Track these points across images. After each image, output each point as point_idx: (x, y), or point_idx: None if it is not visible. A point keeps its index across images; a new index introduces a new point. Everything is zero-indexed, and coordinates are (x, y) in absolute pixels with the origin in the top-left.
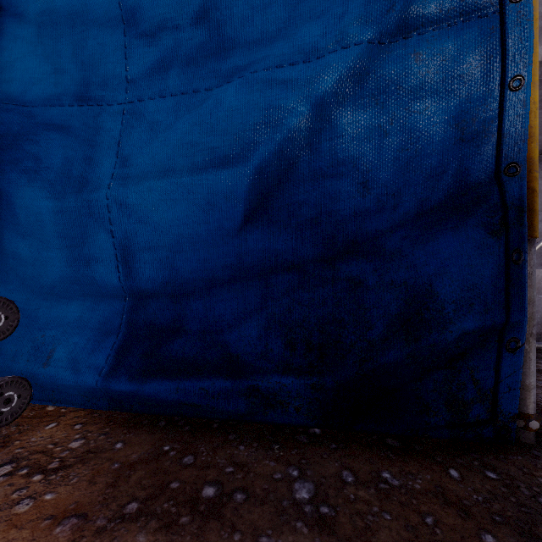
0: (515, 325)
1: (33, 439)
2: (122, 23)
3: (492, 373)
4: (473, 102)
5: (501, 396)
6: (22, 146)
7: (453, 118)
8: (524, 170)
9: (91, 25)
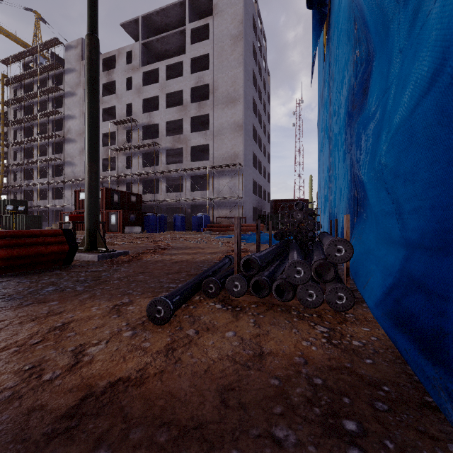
0: None
1: (350, 328)
2: (398, 3)
3: None
4: None
5: None
6: (364, 142)
7: None
8: None
9: (390, 24)
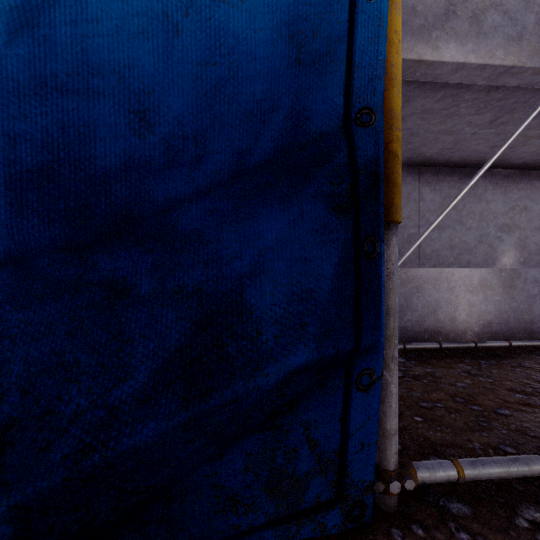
0: (369, 350)
1: None
2: None
3: (339, 425)
4: (314, 4)
5: (352, 458)
6: None
7: (285, 24)
8: (381, 120)
9: None
